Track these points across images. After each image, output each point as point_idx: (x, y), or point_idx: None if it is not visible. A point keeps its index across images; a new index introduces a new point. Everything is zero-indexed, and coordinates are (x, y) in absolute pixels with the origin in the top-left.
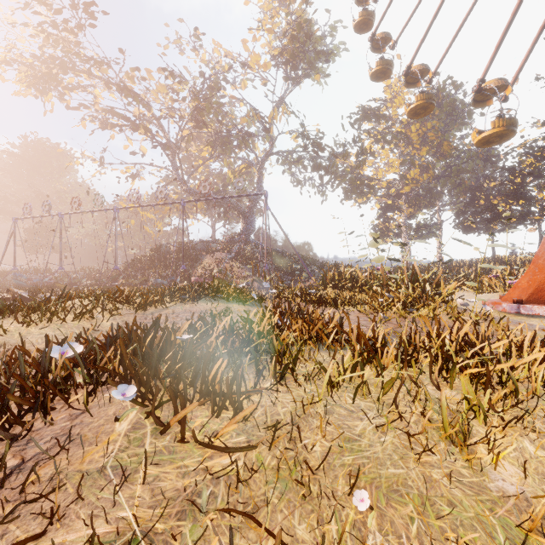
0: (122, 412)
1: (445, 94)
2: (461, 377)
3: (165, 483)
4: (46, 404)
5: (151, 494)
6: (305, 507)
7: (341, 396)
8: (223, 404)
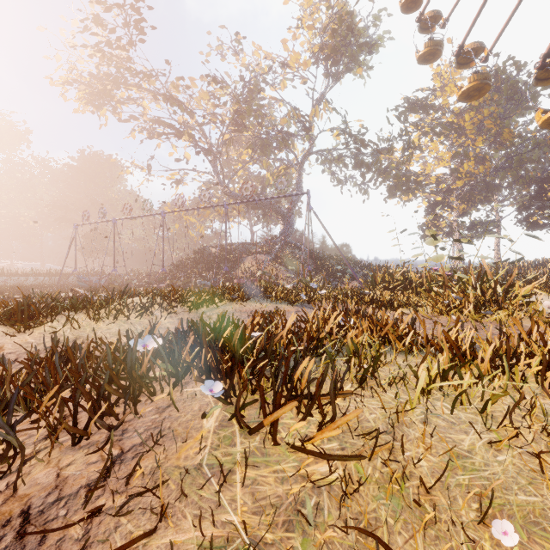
0: (206, 408)
1: (505, 76)
2: None
3: (264, 487)
4: (136, 396)
5: (252, 498)
6: (427, 532)
7: (434, 405)
8: (311, 406)
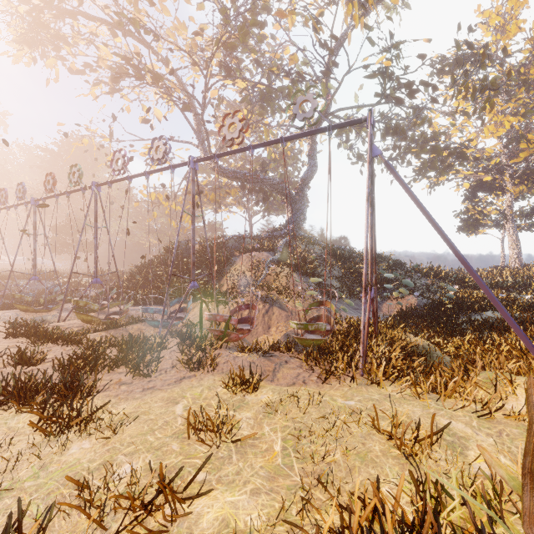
0: None
1: None
2: None
3: None
4: None
5: None
6: None
7: None
8: None
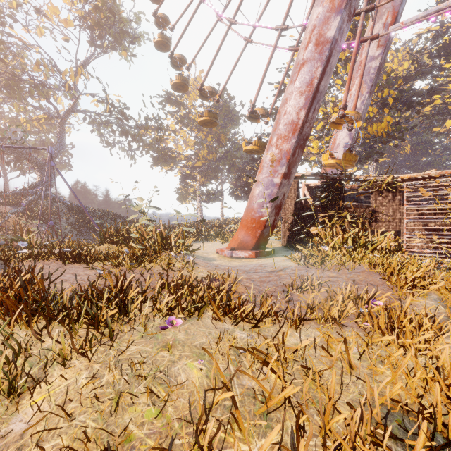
0: None
1: (224, 100)
2: (56, 331)
3: None
4: None
5: None
6: None
7: None
8: None
